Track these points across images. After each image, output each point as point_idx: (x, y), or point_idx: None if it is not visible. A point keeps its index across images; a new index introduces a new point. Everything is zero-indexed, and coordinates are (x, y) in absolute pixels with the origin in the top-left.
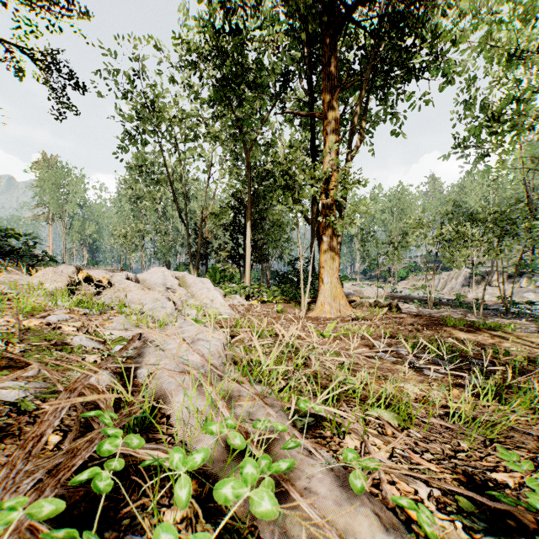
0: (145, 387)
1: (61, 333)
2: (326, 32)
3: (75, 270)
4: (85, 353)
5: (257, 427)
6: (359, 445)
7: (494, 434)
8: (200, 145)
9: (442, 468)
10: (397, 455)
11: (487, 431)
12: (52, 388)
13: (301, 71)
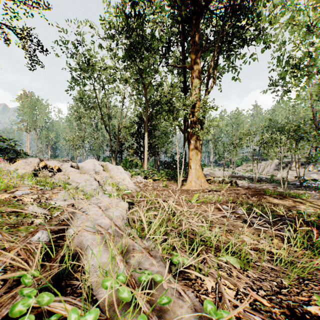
0: (66, 246)
1: (22, 203)
2: (193, 16)
3: (39, 161)
4: (35, 217)
5: (141, 279)
6: (214, 285)
7: (304, 273)
8: (117, 85)
9: (272, 303)
10: (241, 293)
11: (299, 271)
12: (2, 247)
13: (177, 40)
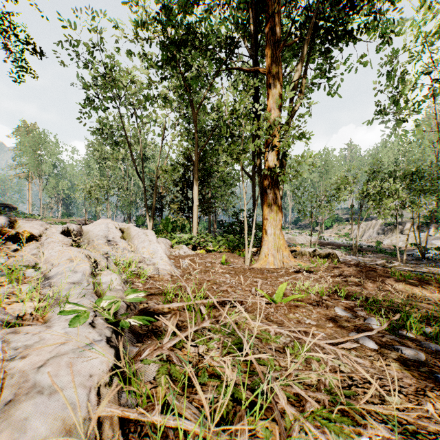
0: None
1: None
2: None
3: (5, 222)
4: None
5: None
6: None
7: None
8: (154, 110)
9: None
10: None
11: None
12: None
13: (244, 34)
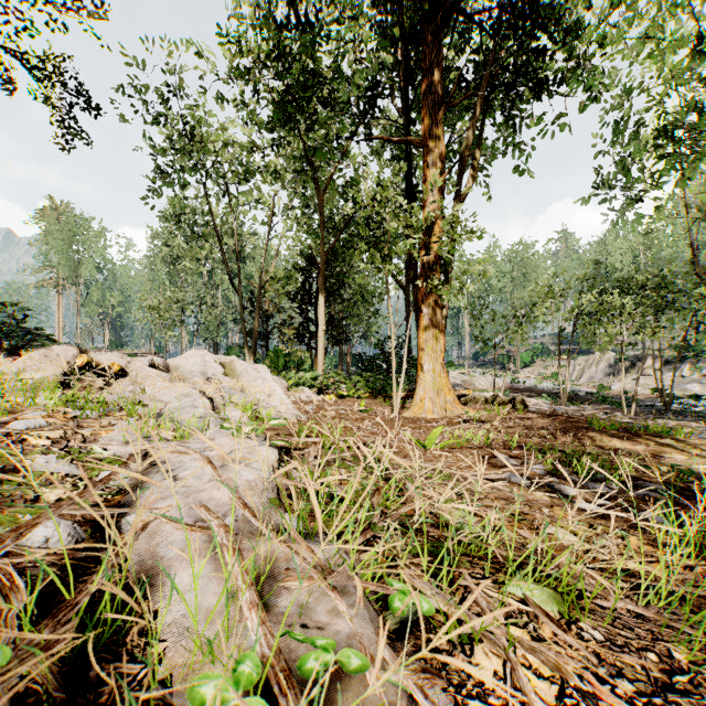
0: (106, 567)
1: (22, 449)
2: (427, 27)
3: (77, 354)
4: (47, 485)
5: (307, 668)
6: (500, 668)
7: None
8: (257, 186)
9: None
10: (572, 691)
11: None
12: None
13: (392, 83)
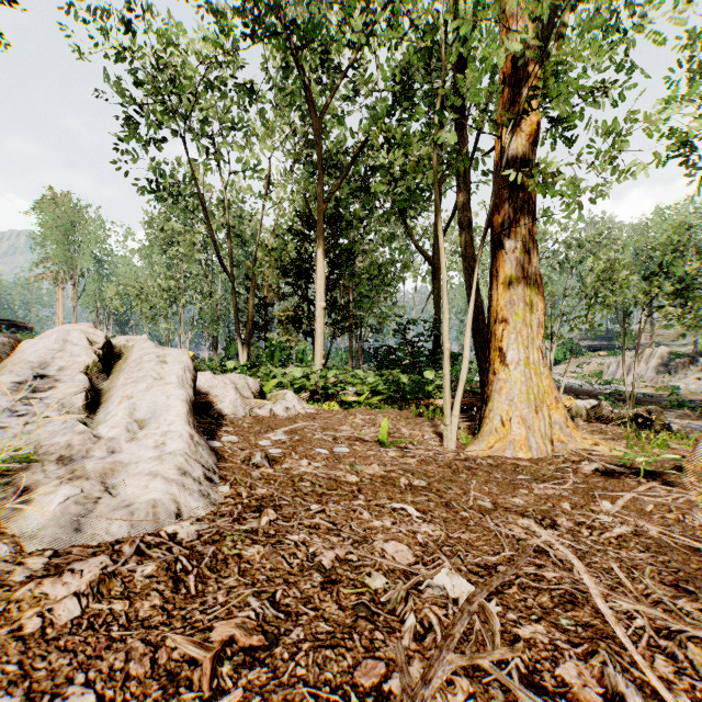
0: None
1: None
2: None
3: None
4: None
5: None
6: None
7: None
8: (248, 142)
9: None
10: None
11: None
12: None
13: None
